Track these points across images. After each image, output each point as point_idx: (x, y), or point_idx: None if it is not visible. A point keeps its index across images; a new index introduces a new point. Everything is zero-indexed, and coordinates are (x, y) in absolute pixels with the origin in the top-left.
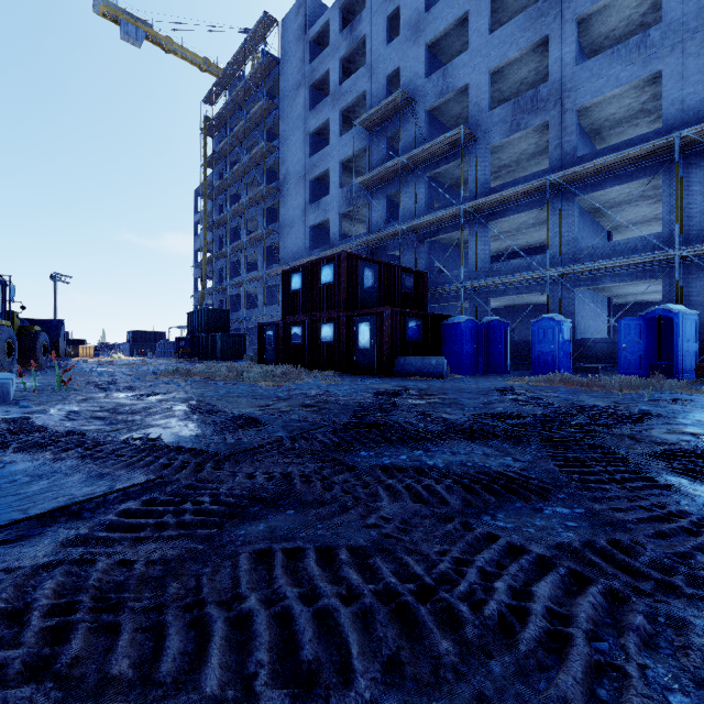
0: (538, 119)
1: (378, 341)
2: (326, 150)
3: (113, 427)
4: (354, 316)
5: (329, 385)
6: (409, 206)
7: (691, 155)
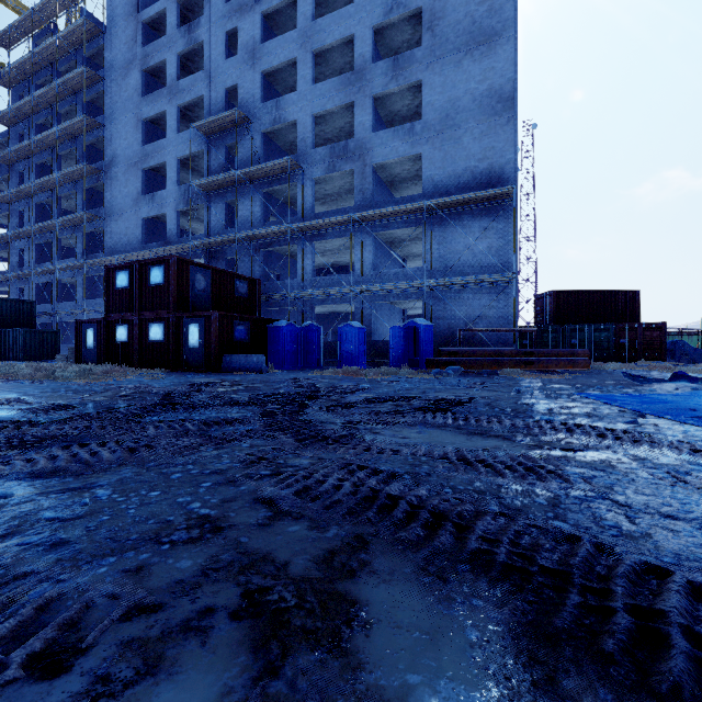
0: (348, 166)
1: (207, 341)
2: (161, 142)
3: None
4: (184, 317)
5: (151, 380)
6: (247, 216)
7: (437, 217)
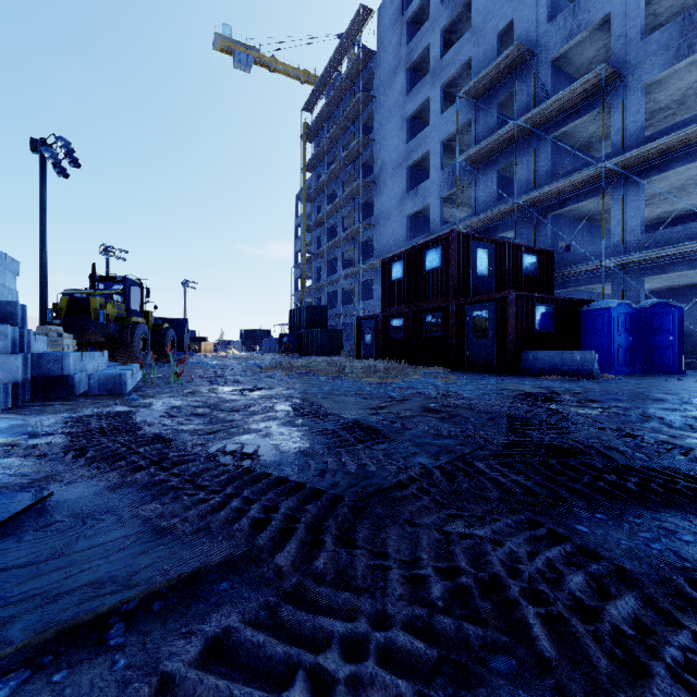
0: None
1: (499, 332)
2: (424, 132)
3: (211, 428)
4: (467, 304)
5: (446, 384)
6: (526, 177)
7: None
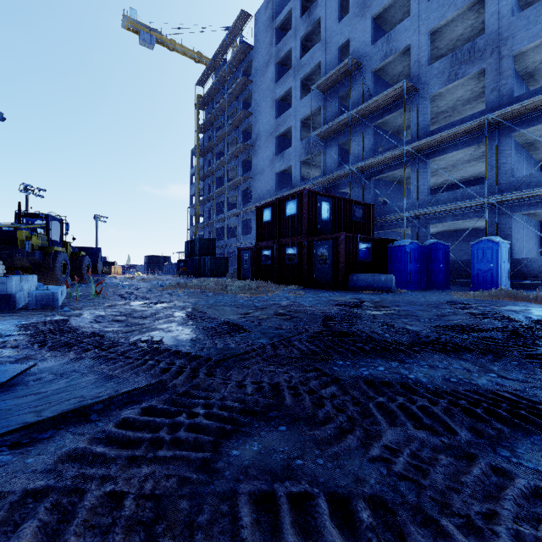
0: (475, 67)
1: (334, 261)
2: (289, 111)
3: (128, 329)
4: (314, 241)
5: (295, 297)
6: (357, 151)
7: None
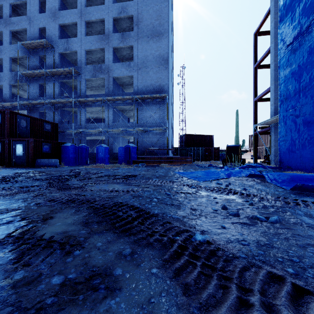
0: (102, 75)
1: (27, 152)
2: None
3: None
4: (14, 140)
5: None
6: (51, 92)
7: (139, 102)
